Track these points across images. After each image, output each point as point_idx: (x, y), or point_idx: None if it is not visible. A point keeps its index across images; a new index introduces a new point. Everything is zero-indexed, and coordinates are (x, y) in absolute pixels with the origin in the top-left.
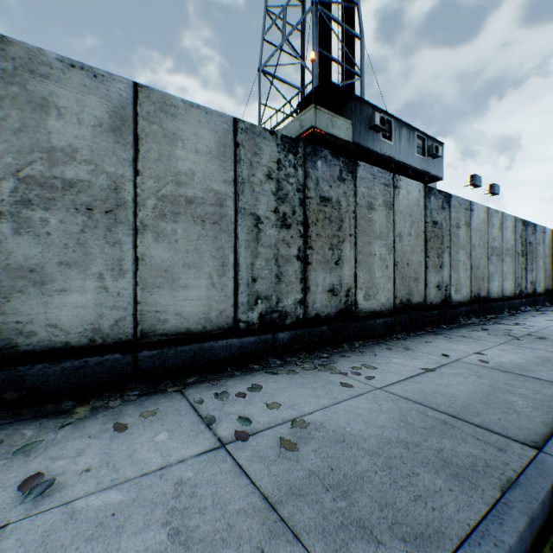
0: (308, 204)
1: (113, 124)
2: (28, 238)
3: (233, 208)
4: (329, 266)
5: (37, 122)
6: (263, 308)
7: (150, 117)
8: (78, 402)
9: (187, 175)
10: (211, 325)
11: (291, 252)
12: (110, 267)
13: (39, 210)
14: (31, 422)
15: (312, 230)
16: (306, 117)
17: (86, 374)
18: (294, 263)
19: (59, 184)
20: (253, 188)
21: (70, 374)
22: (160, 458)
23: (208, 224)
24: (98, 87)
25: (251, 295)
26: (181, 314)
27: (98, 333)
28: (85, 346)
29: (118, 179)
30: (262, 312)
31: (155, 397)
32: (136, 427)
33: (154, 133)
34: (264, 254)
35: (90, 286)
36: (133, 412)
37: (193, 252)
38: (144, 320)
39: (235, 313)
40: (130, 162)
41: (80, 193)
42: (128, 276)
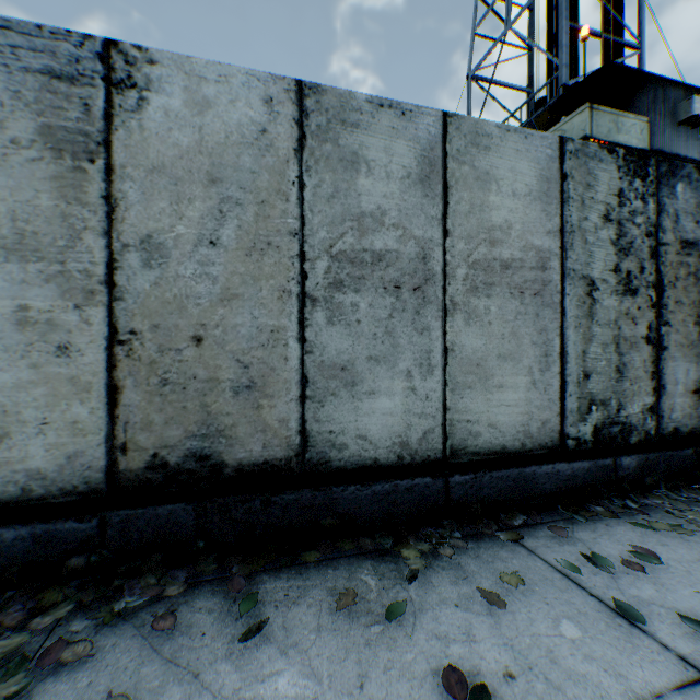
0: (662, 254)
1: (421, 173)
2: (339, 329)
3: (558, 271)
4: (693, 351)
5: (347, 183)
6: (597, 417)
7: (460, 155)
8: (394, 539)
9: (502, 230)
10: (530, 441)
11: (637, 332)
12: (417, 362)
13: (348, 293)
14: (358, 563)
15: (667, 295)
16: (572, 125)
17: (396, 501)
18: (640, 348)
19: (367, 258)
20: (584, 238)
21: (380, 500)
22: (610, 679)
23: (527, 296)
24: (406, 127)
25: (582, 399)
26: (495, 426)
27: (406, 449)
28: (393, 465)
29: (426, 244)
30: (596, 424)
31: (486, 544)
32: (510, 600)
33: (464, 177)
34: (599, 336)
35: (397, 387)
36: (479, 569)
37: (508, 338)
38: (454, 432)
39: (561, 424)
40: (438, 221)
41: (388, 268)
42: (436, 374)
